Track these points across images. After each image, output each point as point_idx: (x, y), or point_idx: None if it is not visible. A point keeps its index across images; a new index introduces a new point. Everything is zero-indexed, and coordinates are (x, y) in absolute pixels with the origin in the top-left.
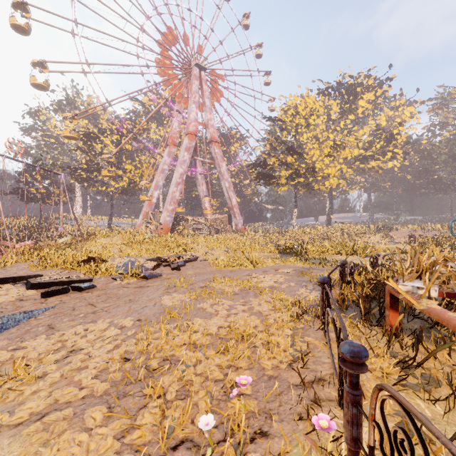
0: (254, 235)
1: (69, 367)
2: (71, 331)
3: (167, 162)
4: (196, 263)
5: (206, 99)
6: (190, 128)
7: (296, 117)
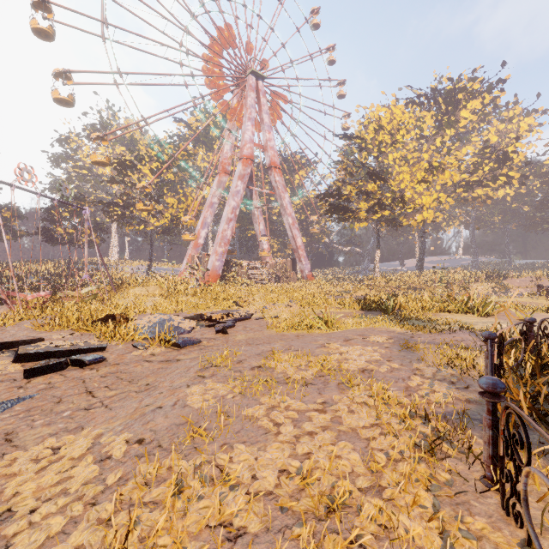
0: (325, 284)
1: None
2: (31, 453)
3: (217, 193)
4: (249, 323)
5: (265, 115)
6: (245, 151)
7: (378, 132)
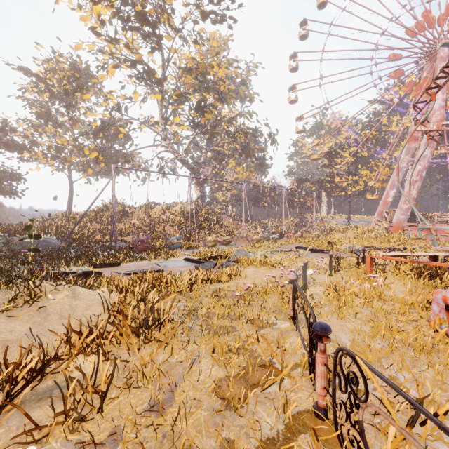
0: None
1: None
2: None
3: (405, 159)
4: None
5: None
6: (432, 119)
7: None
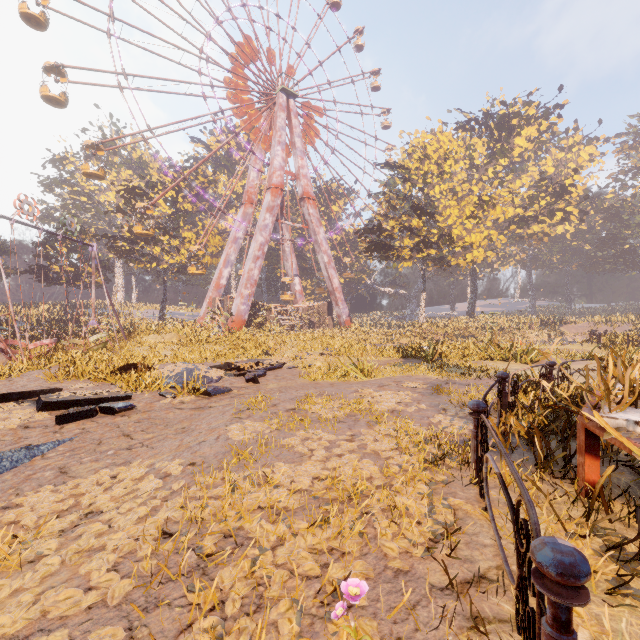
0: (365, 331)
1: (76, 546)
2: (91, 479)
3: (242, 227)
4: (281, 372)
5: (297, 138)
6: (274, 180)
7: (424, 162)
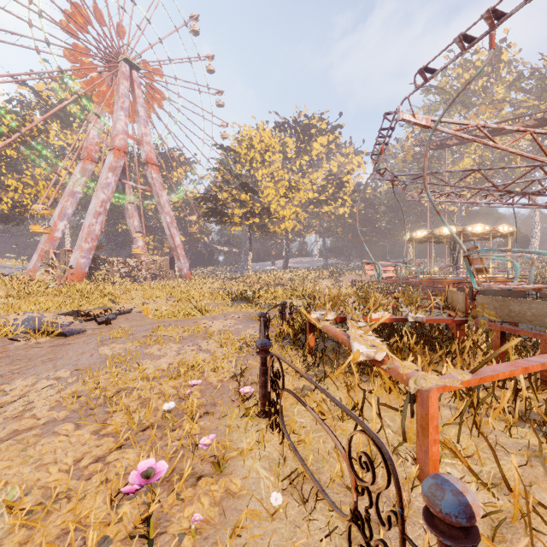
0: (203, 282)
1: (10, 412)
2: None
3: (80, 182)
4: (131, 316)
5: (140, 107)
6: (117, 142)
7: (250, 150)
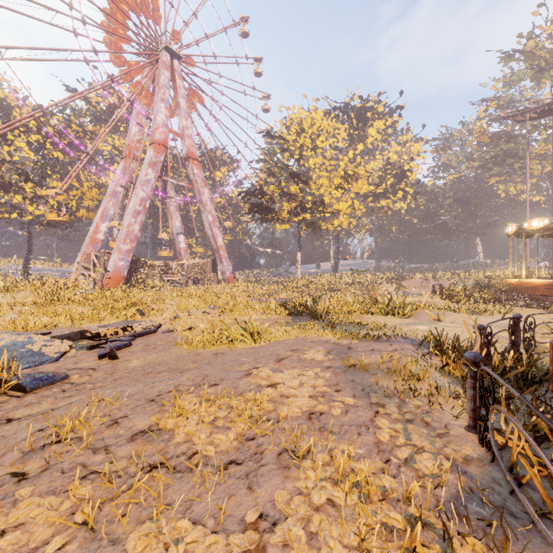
0: (247, 286)
1: None
2: None
3: (122, 181)
4: (153, 339)
5: (181, 99)
6: (157, 135)
7: (300, 135)
